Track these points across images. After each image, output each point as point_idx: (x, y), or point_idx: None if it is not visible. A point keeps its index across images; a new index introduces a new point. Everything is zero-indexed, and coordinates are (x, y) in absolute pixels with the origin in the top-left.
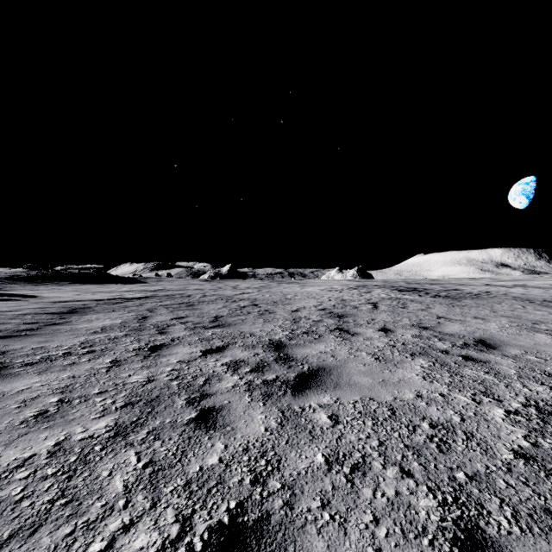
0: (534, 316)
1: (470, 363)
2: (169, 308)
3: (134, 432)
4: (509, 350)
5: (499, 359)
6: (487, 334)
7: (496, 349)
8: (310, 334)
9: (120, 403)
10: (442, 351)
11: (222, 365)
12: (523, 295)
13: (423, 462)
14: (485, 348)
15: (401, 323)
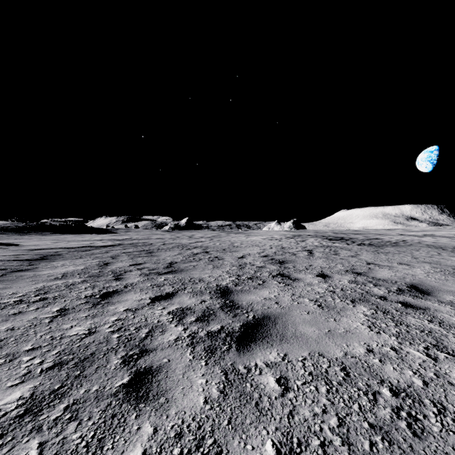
0: (451, 262)
1: (411, 310)
2: (130, 255)
3: (49, 408)
4: (443, 296)
5: (437, 305)
6: (417, 279)
7: (430, 295)
8: (254, 279)
9: (48, 363)
10: (380, 297)
11: (169, 313)
12: (435, 243)
13: (399, 454)
14: (419, 294)
15: (336, 268)
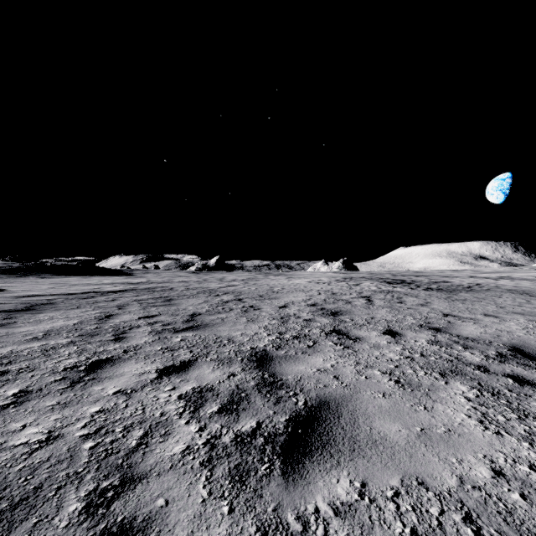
0: None
1: (530, 390)
2: (143, 303)
3: None
4: None
5: None
6: (516, 338)
7: None
8: (302, 339)
9: None
10: (479, 367)
11: (179, 398)
12: (517, 287)
13: None
14: (530, 362)
15: (406, 322)
